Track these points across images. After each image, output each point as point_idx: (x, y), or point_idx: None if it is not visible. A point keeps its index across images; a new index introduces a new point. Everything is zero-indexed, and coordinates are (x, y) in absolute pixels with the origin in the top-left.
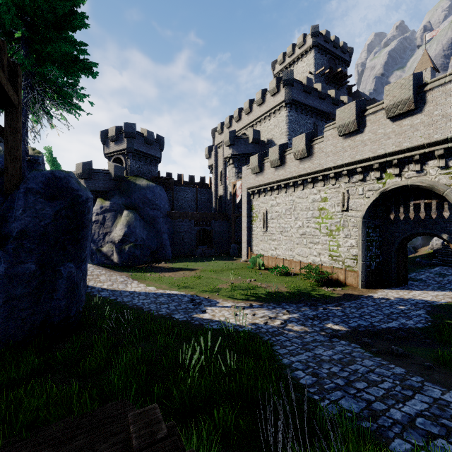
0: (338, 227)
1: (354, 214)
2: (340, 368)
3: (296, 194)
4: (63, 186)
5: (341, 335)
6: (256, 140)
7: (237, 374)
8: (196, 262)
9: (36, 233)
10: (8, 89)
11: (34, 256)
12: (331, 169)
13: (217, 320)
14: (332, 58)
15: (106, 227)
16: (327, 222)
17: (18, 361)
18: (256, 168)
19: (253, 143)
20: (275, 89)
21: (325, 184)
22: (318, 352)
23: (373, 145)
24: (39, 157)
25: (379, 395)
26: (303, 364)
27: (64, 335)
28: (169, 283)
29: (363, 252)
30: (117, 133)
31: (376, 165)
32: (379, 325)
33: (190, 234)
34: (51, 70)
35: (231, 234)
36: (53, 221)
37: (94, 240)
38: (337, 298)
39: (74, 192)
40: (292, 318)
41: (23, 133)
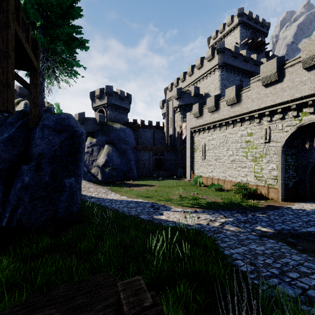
0: (261, 155)
1: (274, 144)
2: (273, 260)
3: (228, 131)
4: (67, 124)
5: (269, 235)
6: (196, 94)
7: (191, 259)
8: (154, 180)
9: (49, 155)
10: (31, 56)
11: (48, 170)
12: (256, 111)
13: (171, 220)
14: (254, 32)
15: (93, 156)
16: (252, 151)
17: (38, 241)
18: (197, 113)
19: (194, 96)
20: (210, 56)
21: (250, 123)
22: (252, 247)
23: (291, 91)
24: (51, 108)
25: (312, 284)
26: (241, 256)
27: (67, 226)
28: (136, 194)
29: (282, 173)
30: (101, 93)
31: (293, 106)
32: (300, 229)
33: (149, 161)
34: (58, 45)
35: (178, 161)
36: (60, 147)
37: (86, 165)
38: (262, 208)
39: (73, 128)
40: (228, 221)
41: (41, 89)
